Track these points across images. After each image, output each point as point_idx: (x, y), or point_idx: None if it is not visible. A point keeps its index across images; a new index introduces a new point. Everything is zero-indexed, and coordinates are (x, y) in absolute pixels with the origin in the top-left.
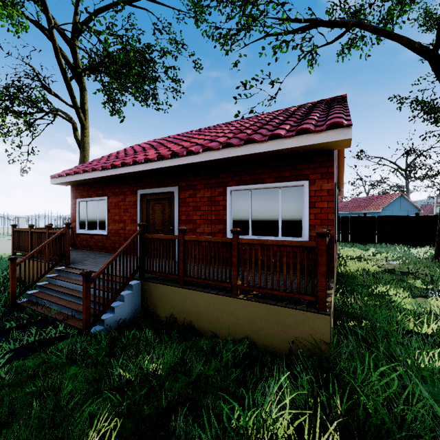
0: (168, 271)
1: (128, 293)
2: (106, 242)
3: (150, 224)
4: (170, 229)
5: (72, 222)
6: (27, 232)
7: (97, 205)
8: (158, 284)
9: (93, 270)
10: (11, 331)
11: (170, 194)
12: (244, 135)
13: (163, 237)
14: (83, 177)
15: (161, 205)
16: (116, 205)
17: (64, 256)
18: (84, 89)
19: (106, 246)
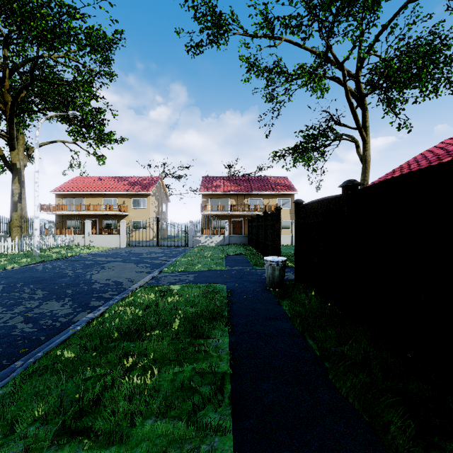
0: None
1: None
2: None
3: None
4: None
5: None
6: None
7: None
8: None
9: None
10: None
11: None
12: None
13: None
14: None
15: None
16: None
17: None
18: (366, 109)
19: None
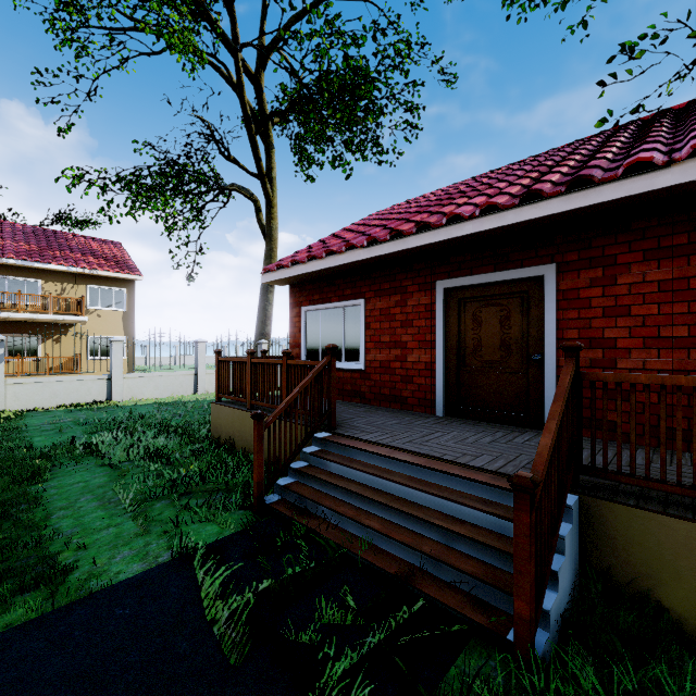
0: (695, 482)
1: (568, 529)
2: (361, 384)
3: (466, 350)
4: (526, 362)
5: (292, 347)
6: (244, 363)
7: (343, 317)
8: (660, 514)
9: (404, 447)
10: (316, 601)
11: (525, 283)
12: None
13: (673, 382)
14: (325, 263)
15: (497, 308)
16: (384, 315)
17: (327, 411)
18: (272, 146)
19: (362, 391)
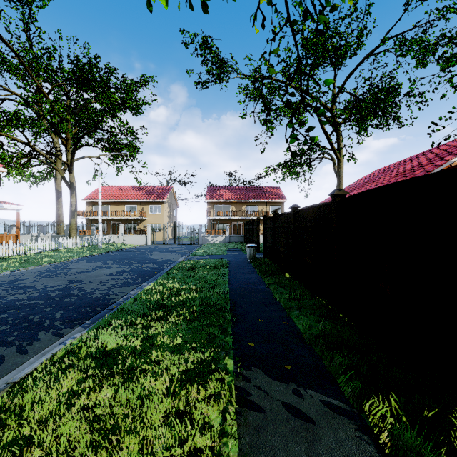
0: None
1: None
2: None
3: None
4: None
5: None
6: None
7: None
8: None
9: None
10: None
11: None
12: (387, 183)
13: None
14: None
15: None
16: None
17: None
18: (339, 134)
19: None
